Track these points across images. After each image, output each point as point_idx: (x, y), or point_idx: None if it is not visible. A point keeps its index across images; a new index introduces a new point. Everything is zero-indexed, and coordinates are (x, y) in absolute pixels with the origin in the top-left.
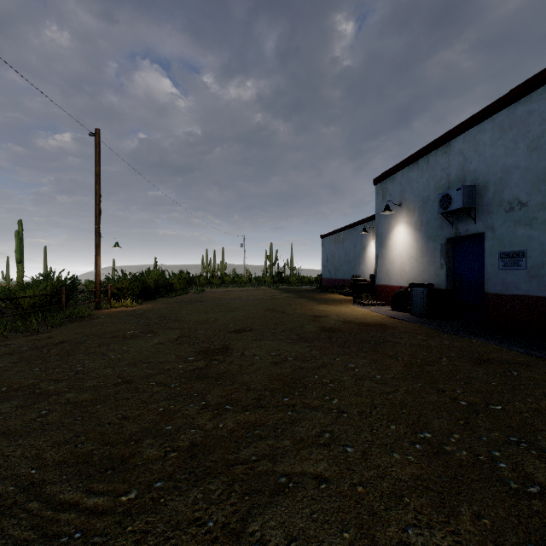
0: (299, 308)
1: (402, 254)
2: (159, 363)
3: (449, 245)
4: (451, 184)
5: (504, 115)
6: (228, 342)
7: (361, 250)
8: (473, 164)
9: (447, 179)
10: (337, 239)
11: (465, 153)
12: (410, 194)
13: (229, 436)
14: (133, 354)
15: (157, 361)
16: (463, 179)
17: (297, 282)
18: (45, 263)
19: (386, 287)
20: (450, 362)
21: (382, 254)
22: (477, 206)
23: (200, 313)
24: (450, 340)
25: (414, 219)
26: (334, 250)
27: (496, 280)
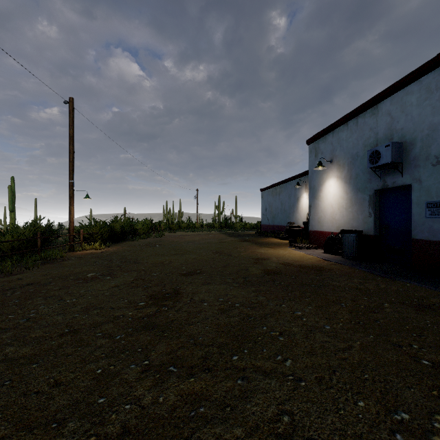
0: (243, 251)
1: (333, 204)
2: (111, 308)
3: (376, 196)
4: (379, 142)
5: (431, 77)
6: (179, 286)
7: (295, 201)
8: (401, 123)
9: (375, 137)
10: (274, 192)
11: (392, 114)
12: (340, 152)
13: (168, 416)
14: (88, 298)
15: (109, 306)
16: (391, 137)
17: (240, 228)
18: (35, 212)
19: (318, 232)
20: (393, 308)
21: (315, 204)
22: (404, 161)
23: (157, 256)
24: (385, 284)
25: (344, 174)
26: (272, 201)
27: (422, 227)
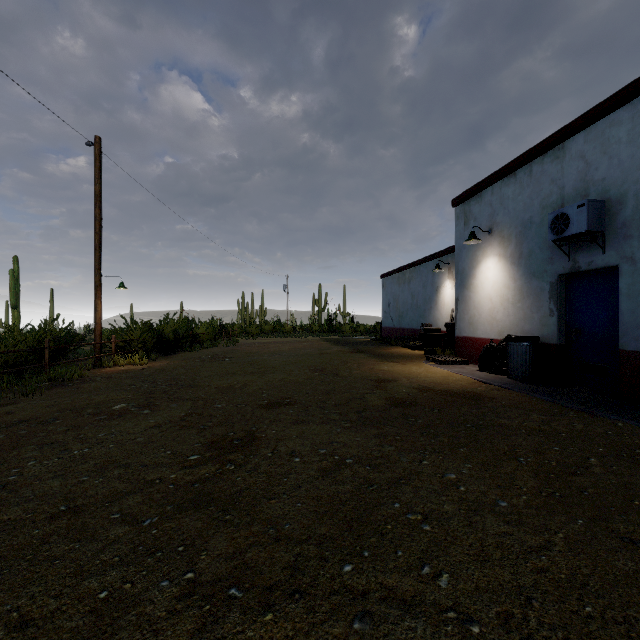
0: (356, 367)
1: (492, 297)
2: (142, 466)
3: (561, 284)
4: (566, 201)
5: None
6: (255, 426)
7: (432, 292)
8: (601, 170)
9: (559, 194)
10: (401, 278)
11: (587, 157)
12: (504, 217)
13: None
14: (109, 447)
15: (139, 463)
16: (585, 193)
17: (351, 332)
18: (51, 308)
19: (470, 339)
20: (605, 466)
21: (464, 297)
22: (607, 229)
23: (226, 375)
24: (583, 423)
25: (509, 250)
26: (398, 292)
27: (637, 332)
